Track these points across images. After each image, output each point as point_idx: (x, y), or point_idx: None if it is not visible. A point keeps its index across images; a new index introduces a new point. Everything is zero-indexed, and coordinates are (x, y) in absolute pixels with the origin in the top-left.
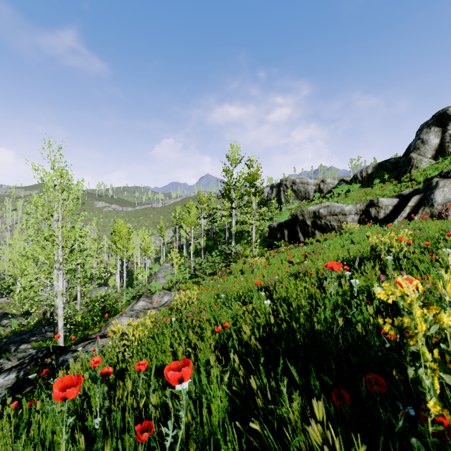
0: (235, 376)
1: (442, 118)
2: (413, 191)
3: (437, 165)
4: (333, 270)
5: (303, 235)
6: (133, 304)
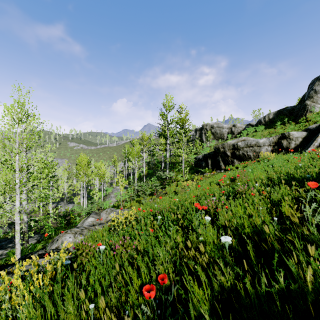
0: None
1: None
2: (319, 125)
3: None
4: None
5: (224, 163)
6: (84, 220)
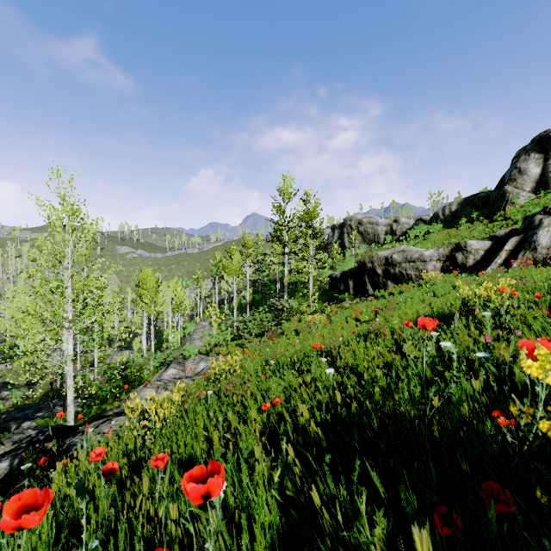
0: (288, 475)
1: (545, 142)
2: (510, 231)
3: (539, 200)
4: (426, 329)
5: (372, 286)
6: (161, 372)
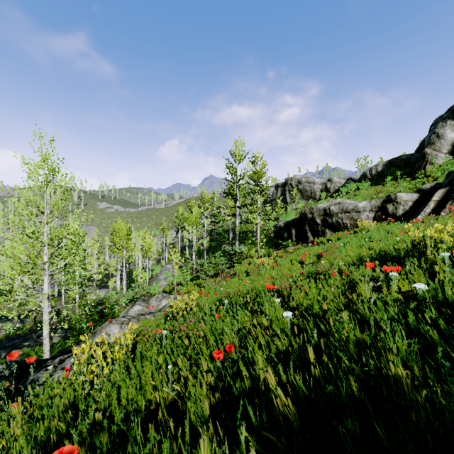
0: None
1: None
2: (435, 185)
3: None
4: None
5: (312, 234)
6: (128, 309)
